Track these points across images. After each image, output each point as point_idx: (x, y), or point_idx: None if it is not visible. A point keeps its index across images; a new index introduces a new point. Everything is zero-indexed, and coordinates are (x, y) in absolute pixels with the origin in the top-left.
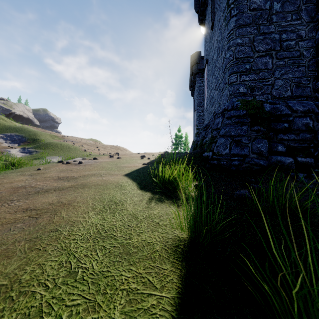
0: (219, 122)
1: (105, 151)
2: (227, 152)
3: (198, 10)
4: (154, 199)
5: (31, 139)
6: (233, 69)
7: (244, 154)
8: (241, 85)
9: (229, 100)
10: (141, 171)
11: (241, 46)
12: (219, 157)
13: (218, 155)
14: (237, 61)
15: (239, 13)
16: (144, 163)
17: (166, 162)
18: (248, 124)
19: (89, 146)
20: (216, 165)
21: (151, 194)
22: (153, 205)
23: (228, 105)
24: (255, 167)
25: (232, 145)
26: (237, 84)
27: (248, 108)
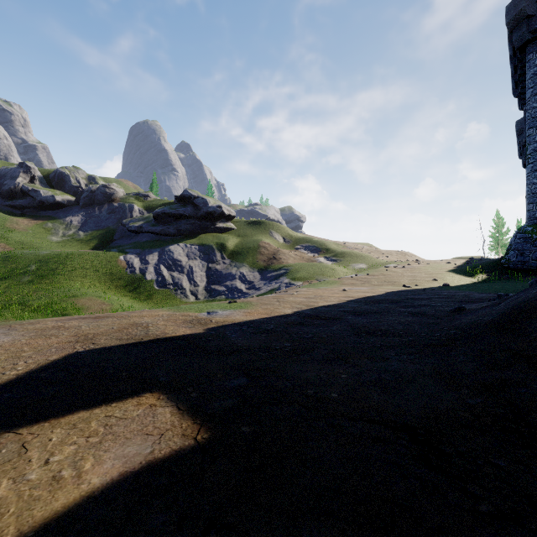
0: (512, 240)
1: (393, 258)
2: (514, 260)
3: (517, 96)
4: (465, 277)
5: (324, 249)
6: (529, 200)
7: (525, 261)
8: (536, 212)
9: (526, 222)
10: (454, 270)
11: (536, 185)
12: (508, 263)
13: (508, 262)
14: (532, 195)
15: (535, 161)
16: (454, 267)
17: (470, 266)
18: (531, 243)
19: (374, 253)
20: (506, 267)
21: (463, 276)
22: (465, 278)
23: (519, 230)
24: (532, 268)
25: (518, 255)
26: (533, 212)
27: (533, 233)
